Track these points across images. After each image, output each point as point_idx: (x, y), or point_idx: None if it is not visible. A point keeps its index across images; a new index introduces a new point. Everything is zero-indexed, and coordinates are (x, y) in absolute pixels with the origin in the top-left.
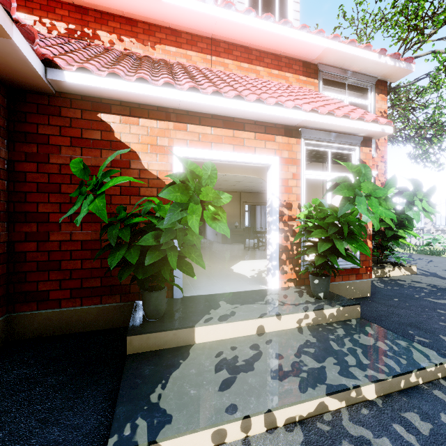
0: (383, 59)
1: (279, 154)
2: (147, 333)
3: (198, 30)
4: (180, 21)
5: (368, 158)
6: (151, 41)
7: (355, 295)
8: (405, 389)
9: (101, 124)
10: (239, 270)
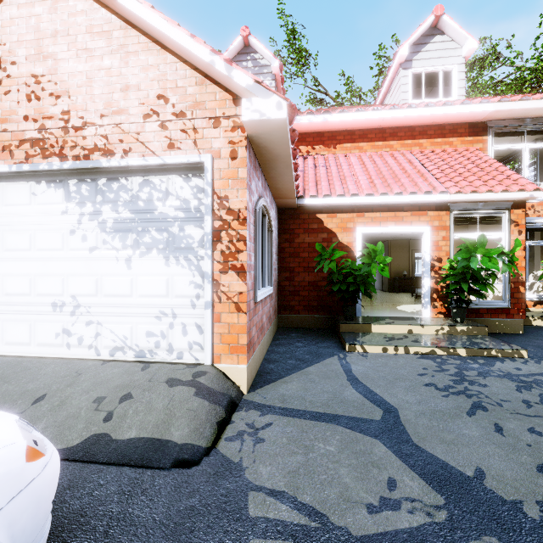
0: None
1: (430, 224)
2: (348, 323)
3: (368, 126)
4: (354, 126)
5: (521, 218)
6: (333, 143)
7: (505, 330)
8: (487, 357)
9: (317, 220)
10: (402, 309)
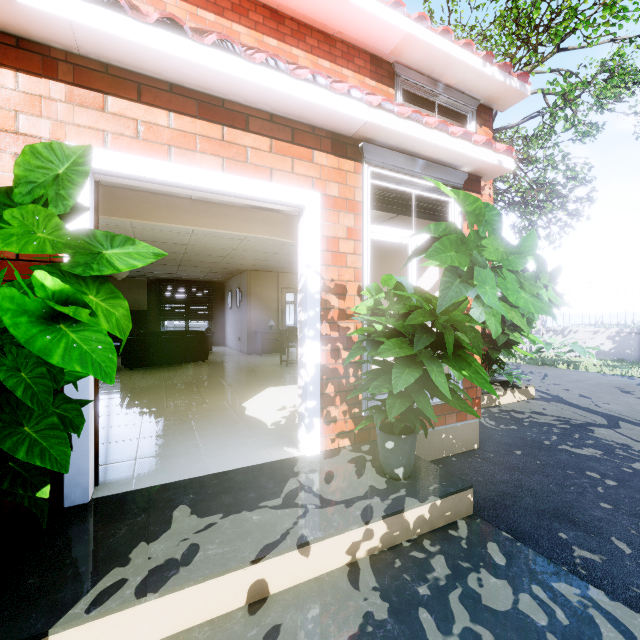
0: (489, 69)
1: (320, 188)
2: None
3: None
4: None
5: None
6: None
7: (456, 448)
8: None
9: None
10: (256, 410)
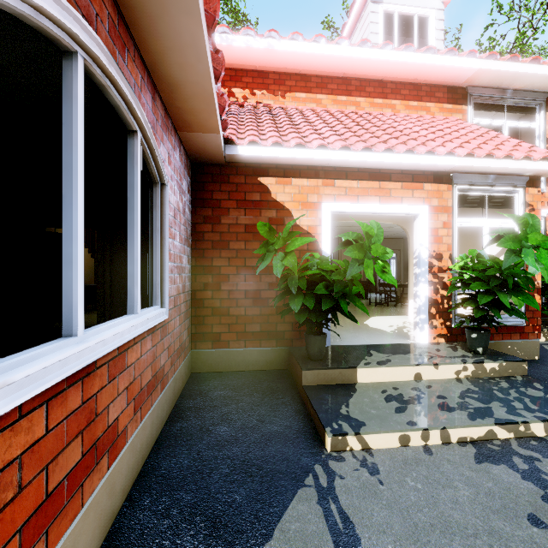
0: None
1: (427, 202)
2: (318, 369)
3: (329, 71)
4: (311, 67)
5: (536, 200)
6: (281, 90)
7: (519, 356)
8: None
9: (260, 186)
10: (375, 326)
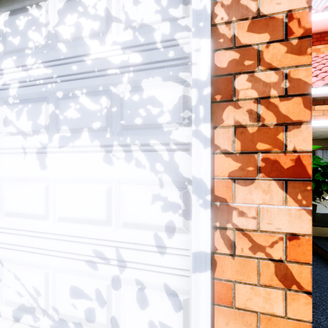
0: None
1: None
2: (315, 226)
3: None
4: None
5: None
6: None
7: None
8: None
9: None
10: None
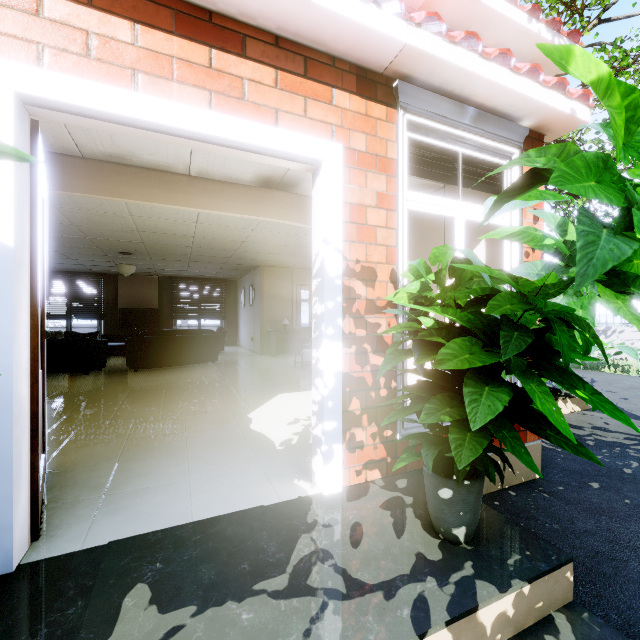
0: (535, 26)
1: (342, 138)
2: None
3: None
4: None
5: None
6: None
7: (513, 478)
8: None
9: None
10: (263, 423)
